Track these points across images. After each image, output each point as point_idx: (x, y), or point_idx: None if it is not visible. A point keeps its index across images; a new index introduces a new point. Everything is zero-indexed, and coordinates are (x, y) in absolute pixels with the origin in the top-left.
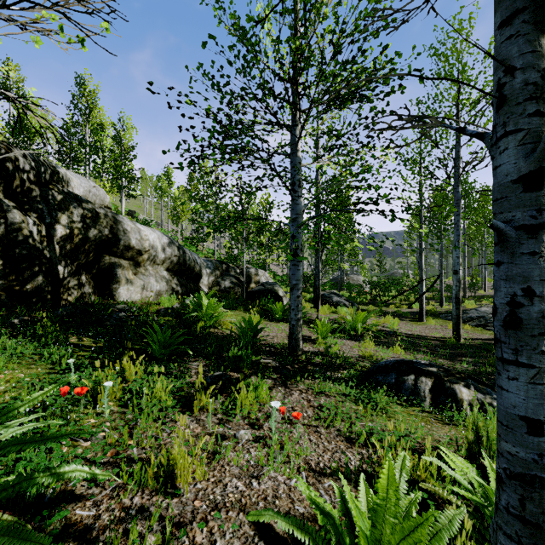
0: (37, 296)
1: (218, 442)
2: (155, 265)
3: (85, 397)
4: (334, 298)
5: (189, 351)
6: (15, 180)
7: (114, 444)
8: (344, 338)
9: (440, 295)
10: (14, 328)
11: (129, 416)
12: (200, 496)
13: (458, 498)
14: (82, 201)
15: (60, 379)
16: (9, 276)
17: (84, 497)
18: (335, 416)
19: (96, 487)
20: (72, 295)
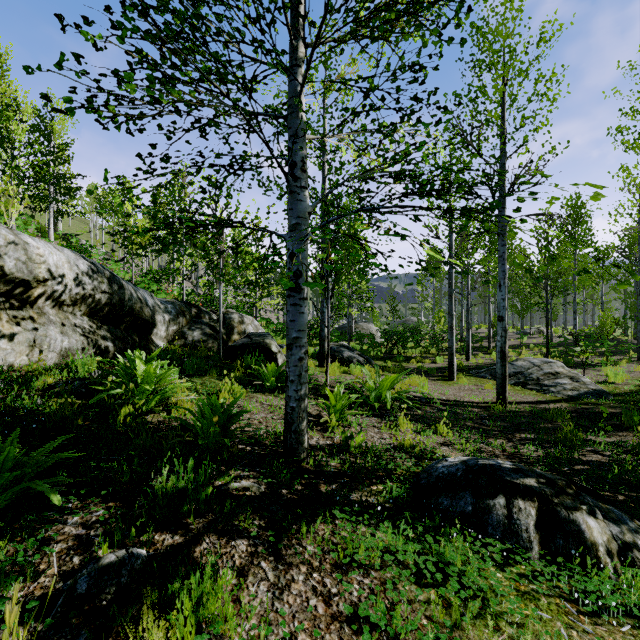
0: None
1: None
2: (62, 306)
3: None
4: (345, 353)
5: (53, 497)
6: None
7: None
8: (366, 414)
9: (467, 346)
10: None
11: None
12: None
13: None
14: None
15: None
16: None
17: None
18: None
19: None
20: None
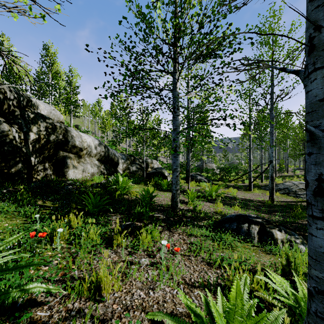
0: (18, 176)
1: (128, 266)
2: (90, 157)
3: (46, 238)
4: (198, 177)
5: (111, 209)
6: (4, 105)
7: (63, 268)
8: (204, 201)
9: (261, 175)
10: (3, 195)
11: (73, 250)
12: (117, 302)
13: (278, 301)
14: (46, 118)
15: (30, 227)
16: (1, 163)
17: (43, 303)
18: (200, 249)
19: (51, 296)
20: (40, 175)
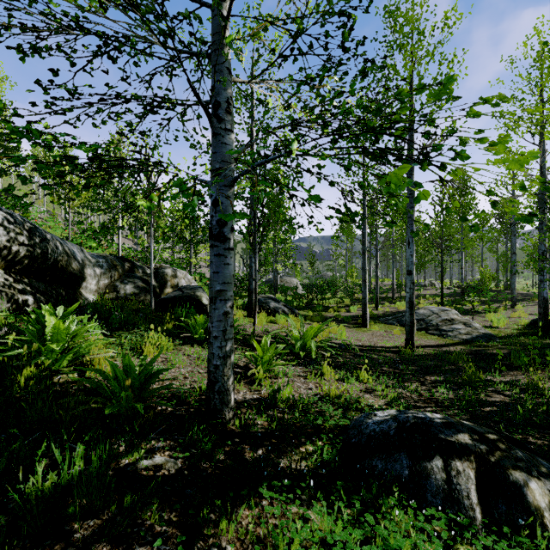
0: None
1: None
2: None
3: None
4: (271, 304)
5: None
6: None
7: None
8: (292, 363)
9: (376, 297)
10: None
11: None
12: None
13: None
14: None
15: None
16: None
17: None
18: None
19: None
20: None
